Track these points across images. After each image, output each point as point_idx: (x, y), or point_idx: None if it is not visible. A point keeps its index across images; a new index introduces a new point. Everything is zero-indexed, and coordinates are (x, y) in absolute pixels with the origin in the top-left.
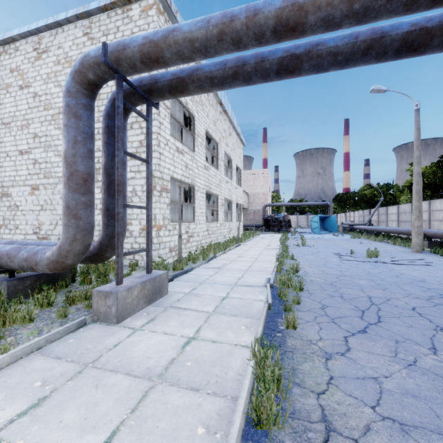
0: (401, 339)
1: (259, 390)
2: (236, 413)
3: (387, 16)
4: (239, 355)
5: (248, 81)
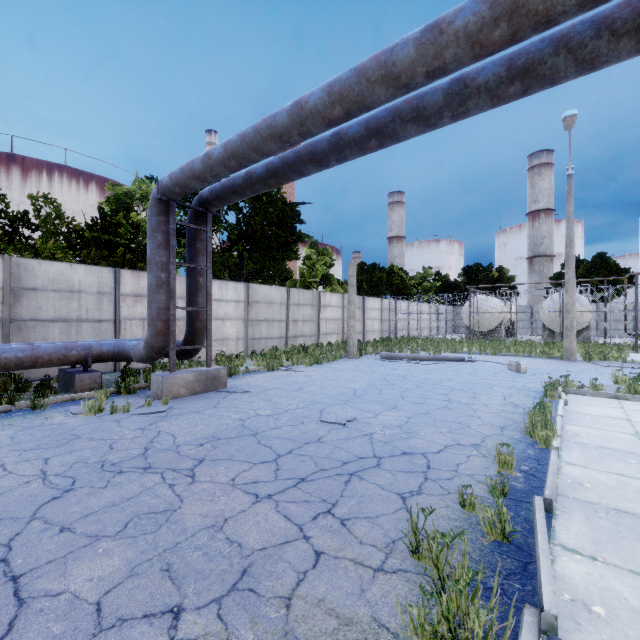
0: (380, 442)
1: (544, 407)
2: (559, 424)
3: (411, 134)
4: (575, 458)
5: (598, 5)
